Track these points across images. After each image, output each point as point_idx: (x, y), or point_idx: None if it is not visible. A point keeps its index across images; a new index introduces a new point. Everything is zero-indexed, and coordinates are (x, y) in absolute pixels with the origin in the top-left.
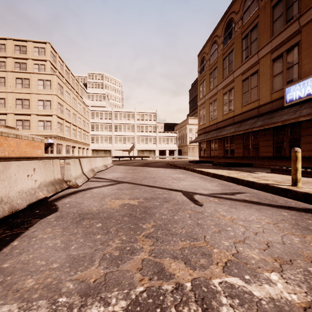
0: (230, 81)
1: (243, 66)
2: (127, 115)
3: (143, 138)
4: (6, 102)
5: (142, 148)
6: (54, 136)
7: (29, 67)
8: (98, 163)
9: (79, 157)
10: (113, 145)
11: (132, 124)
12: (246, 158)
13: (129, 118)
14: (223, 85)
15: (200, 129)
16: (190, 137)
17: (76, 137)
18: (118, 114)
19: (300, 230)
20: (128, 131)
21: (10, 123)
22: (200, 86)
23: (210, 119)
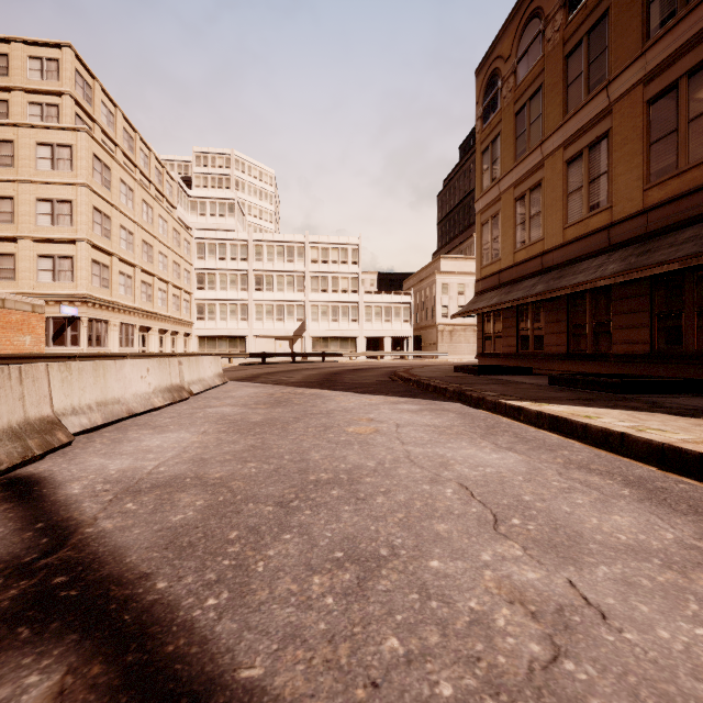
0: (594, 115)
1: (652, 50)
2: (288, 249)
3: (326, 308)
4: None
5: (324, 332)
6: (82, 299)
7: (15, 110)
8: (126, 383)
9: (147, 356)
10: (251, 324)
11: (300, 271)
12: (665, 361)
13: (292, 258)
14: (566, 135)
15: (482, 277)
16: (445, 304)
17: (152, 304)
18: (264, 248)
19: None
20: (289, 290)
21: None
22: (482, 155)
23: (517, 246)
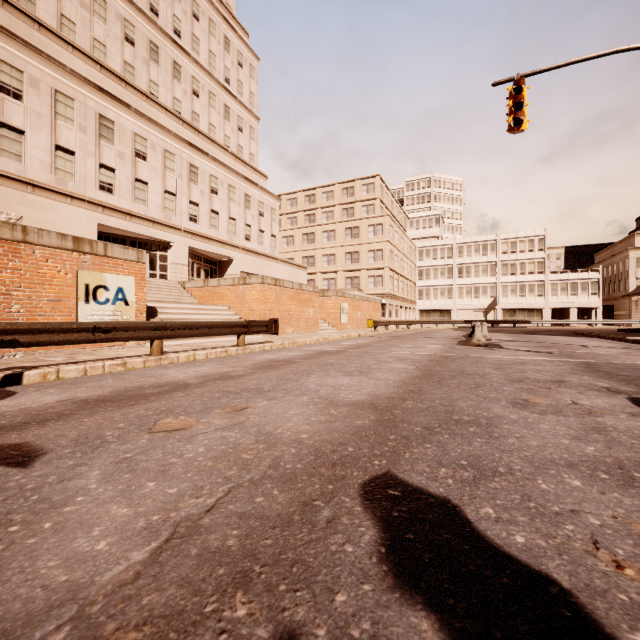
0: None
1: None
2: (482, 247)
3: (514, 287)
4: (336, 258)
5: (513, 305)
6: (387, 295)
7: (357, 211)
8: None
9: (420, 322)
10: (455, 301)
11: (492, 261)
12: None
13: (485, 252)
14: None
15: None
16: None
17: (403, 293)
18: (464, 248)
19: (633, 351)
20: (483, 275)
21: (340, 282)
22: None
23: None
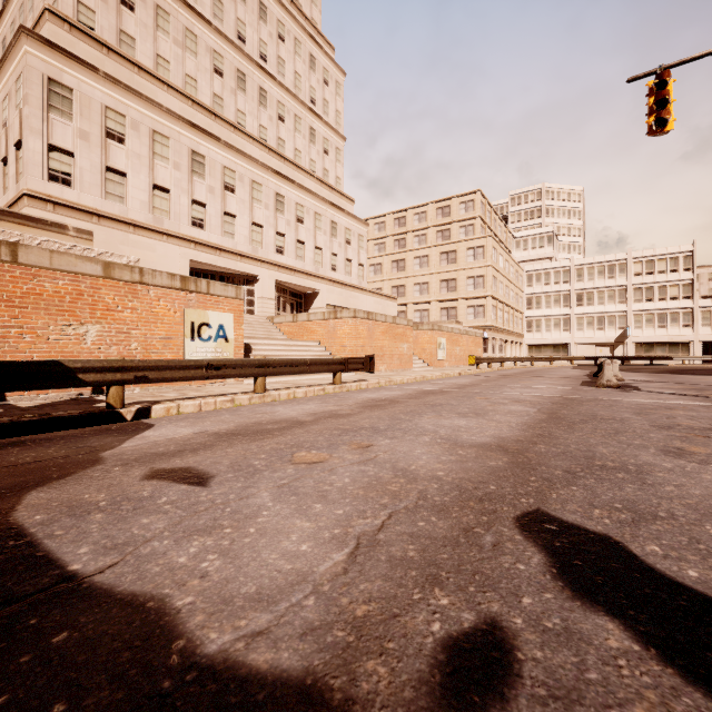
0: None
1: None
2: (608, 268)
3: (650, 316)
4: (429, 286)
5: (649, 338)
6: (489, 328)
7: (453, 233)
8: None
9: (530, 359)
10: (573, 334)
11: (621, 285)
12: None
13: (612, 275)
14: None
15: None
16: None
17: (508, 325)
18: (584, 270)
19: None
20: (610, 303)
21: (434, 313)
22: None
23: None
